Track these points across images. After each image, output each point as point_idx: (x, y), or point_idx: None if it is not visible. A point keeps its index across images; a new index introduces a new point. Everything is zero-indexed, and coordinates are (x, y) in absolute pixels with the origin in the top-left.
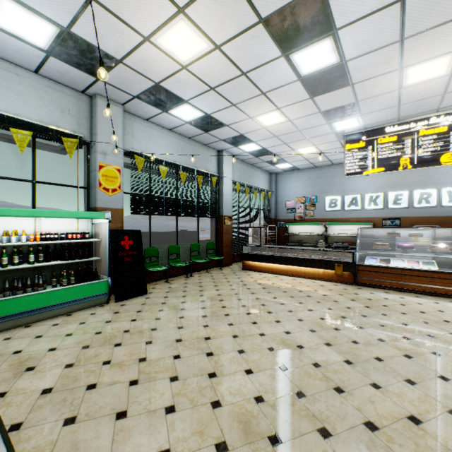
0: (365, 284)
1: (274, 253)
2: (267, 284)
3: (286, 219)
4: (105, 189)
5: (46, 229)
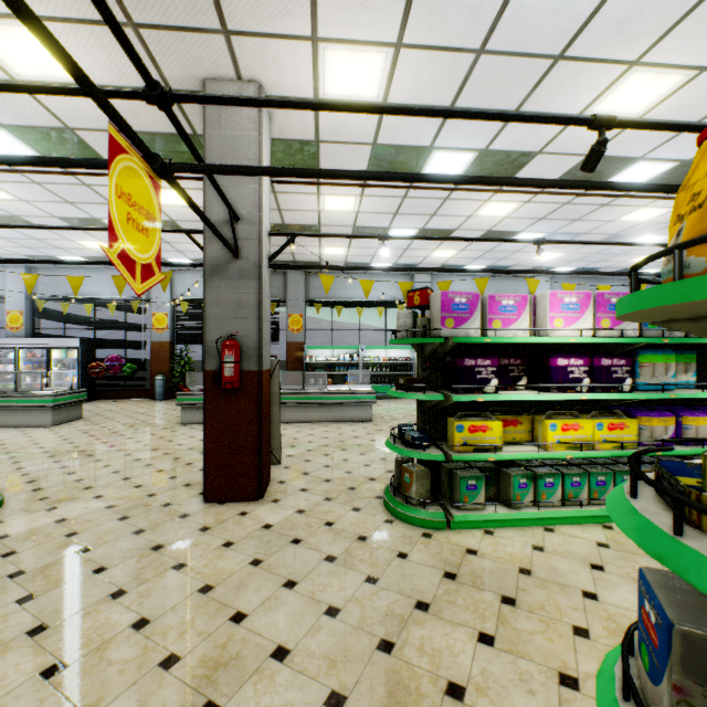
0: None
1: None
2: None
3: None
4: None
5: (390, 355)
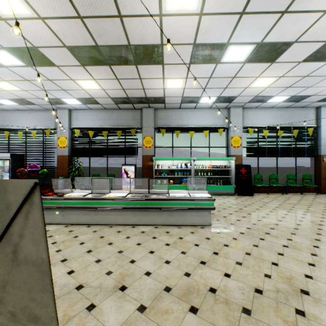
0: None
1: None
2: None
3: None
4: (234, 147)
5: (212, 164)
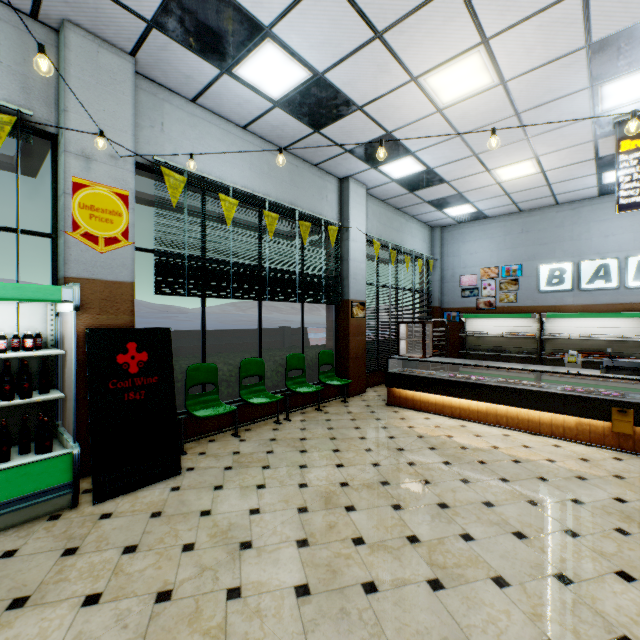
0: None
1: (453, 374)
2: (450, 449)
3: (461, 309)
4: (88, 237)
5: None
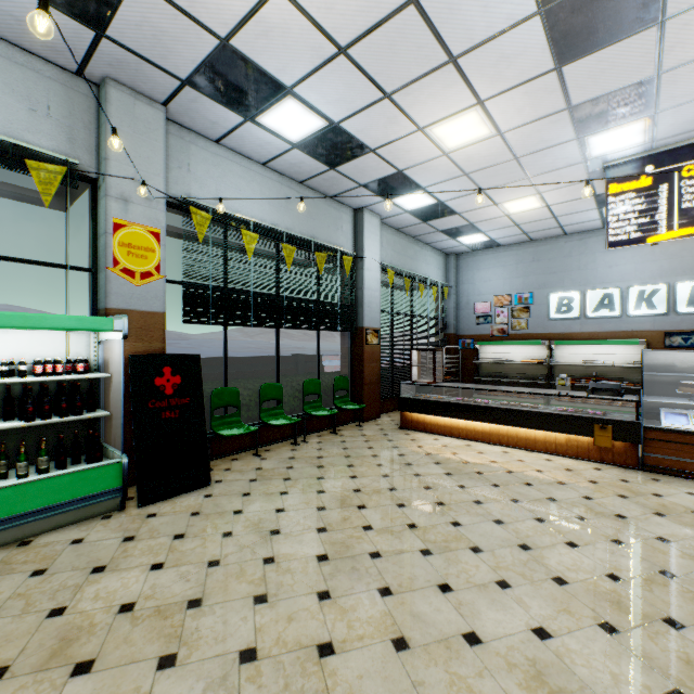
0: (665, 469)
1: (461, 398)
2: (453, 463)
3: (475, 336)
4: (127, 272)
5: None
